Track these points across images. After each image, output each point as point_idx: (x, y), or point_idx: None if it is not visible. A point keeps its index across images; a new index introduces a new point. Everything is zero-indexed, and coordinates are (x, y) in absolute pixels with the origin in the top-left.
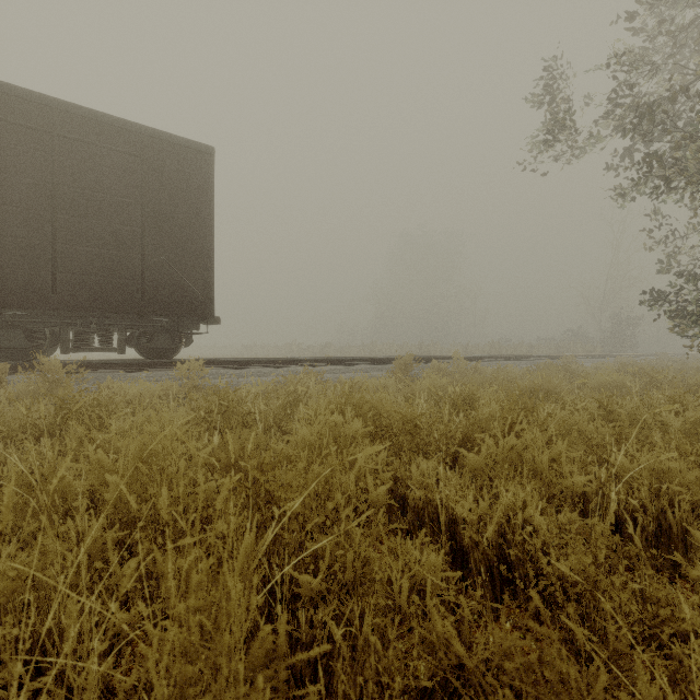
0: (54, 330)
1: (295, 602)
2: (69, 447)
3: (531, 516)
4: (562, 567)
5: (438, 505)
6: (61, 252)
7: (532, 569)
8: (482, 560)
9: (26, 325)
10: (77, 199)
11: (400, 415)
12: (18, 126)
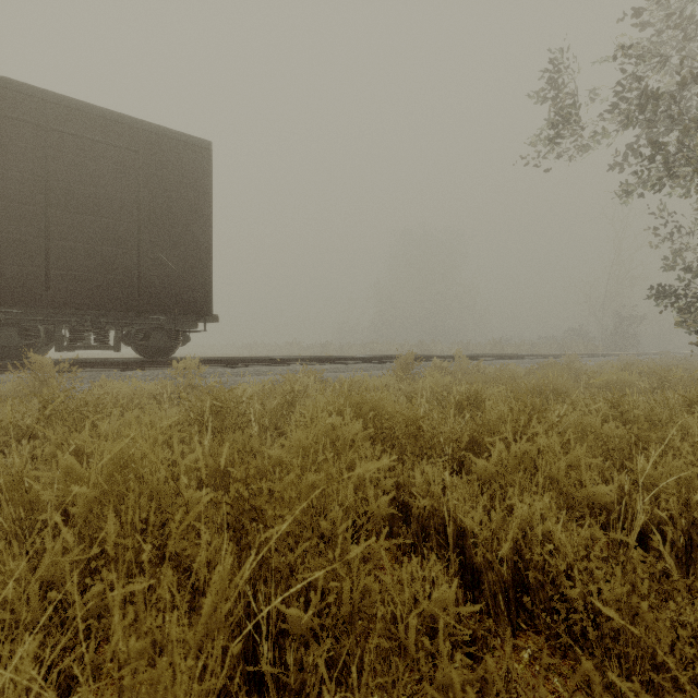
0: (48, 328)
1: (284, 637)
2: (40, 453)
3: (549, 531)
4: (610, 612)
5: (444, 516)
6: (55, 248)
7: (553, 592)
8: (497, 582)
9: (20, 323)
10: (71, 194)
11: (403, 416)
12: (10, 119)
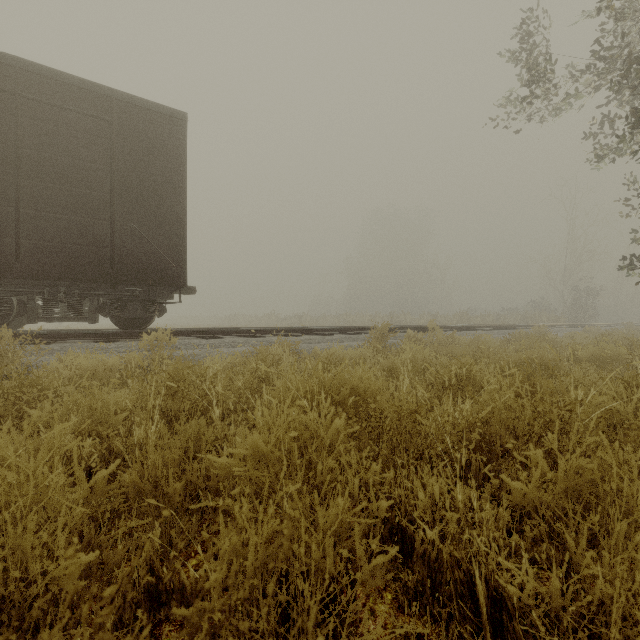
0: (21, 300)
1: None
2: None
3: None
4: None
5: (467, 570)
6: (25, 217)
7: None
8: None
9: None
10: (42, 163)
11: (394, 407)
12: None
